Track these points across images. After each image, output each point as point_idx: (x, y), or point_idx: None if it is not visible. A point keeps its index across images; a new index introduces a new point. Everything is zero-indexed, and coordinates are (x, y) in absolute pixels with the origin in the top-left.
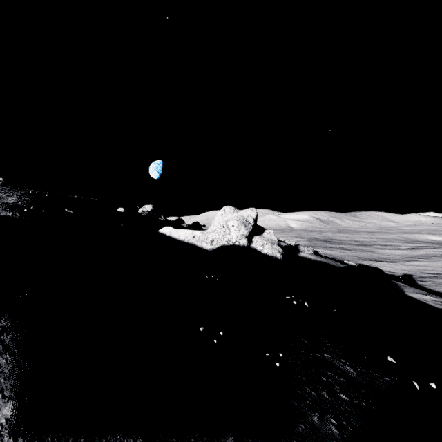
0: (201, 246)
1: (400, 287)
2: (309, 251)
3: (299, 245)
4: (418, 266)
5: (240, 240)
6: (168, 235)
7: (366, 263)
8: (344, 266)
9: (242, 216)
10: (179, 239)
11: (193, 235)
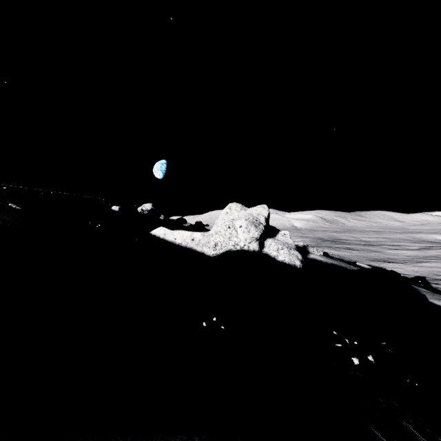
0: (201, 251)
1: (422, 293)
2: (319, 253)
3: (308, 246)
4: (431, 267)
5: (250, 244)
6: (162, 238)
7: (375, 264)
8: (357, 269)
9: (252, 215)
10: (175, 242)
11: (191, 237)
